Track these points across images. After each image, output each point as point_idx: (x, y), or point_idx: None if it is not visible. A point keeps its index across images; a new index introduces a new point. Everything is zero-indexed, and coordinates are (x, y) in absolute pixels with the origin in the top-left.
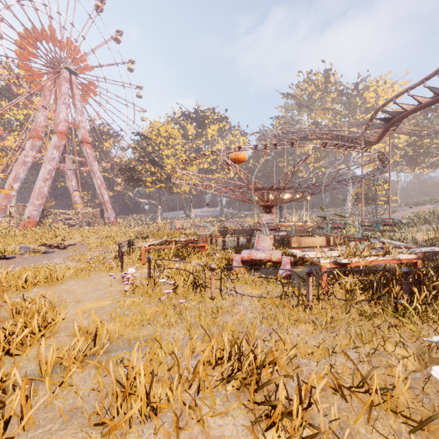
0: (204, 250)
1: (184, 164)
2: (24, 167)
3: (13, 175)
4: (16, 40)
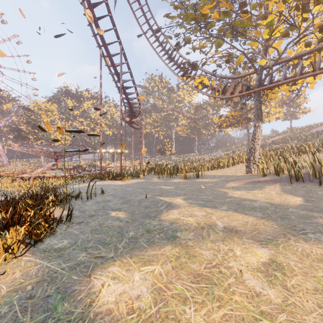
0: None
1: None
2: None
3: None
4: None
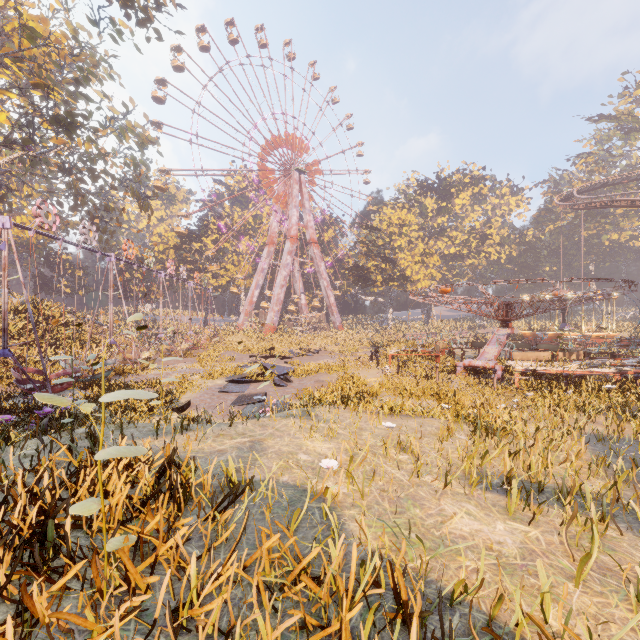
0: (438, 359)
1: (421, 256)
2: (262, 274)
3: (254, 283)
4: (258, 156)
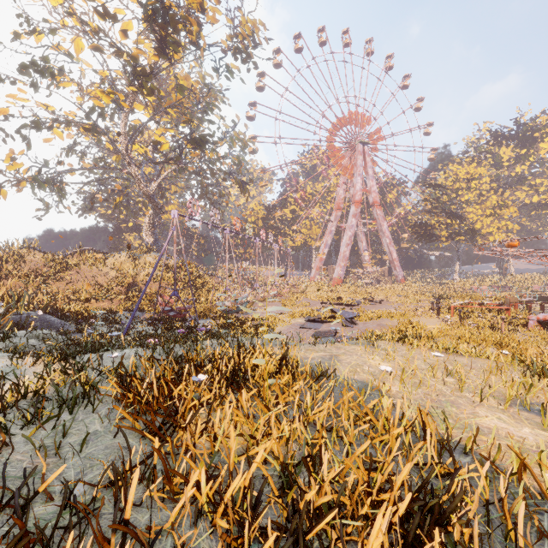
0: (508, 312)
1: (493, 209)
2: (330, 235)
3: (324, 243)
4: (327, 136)
